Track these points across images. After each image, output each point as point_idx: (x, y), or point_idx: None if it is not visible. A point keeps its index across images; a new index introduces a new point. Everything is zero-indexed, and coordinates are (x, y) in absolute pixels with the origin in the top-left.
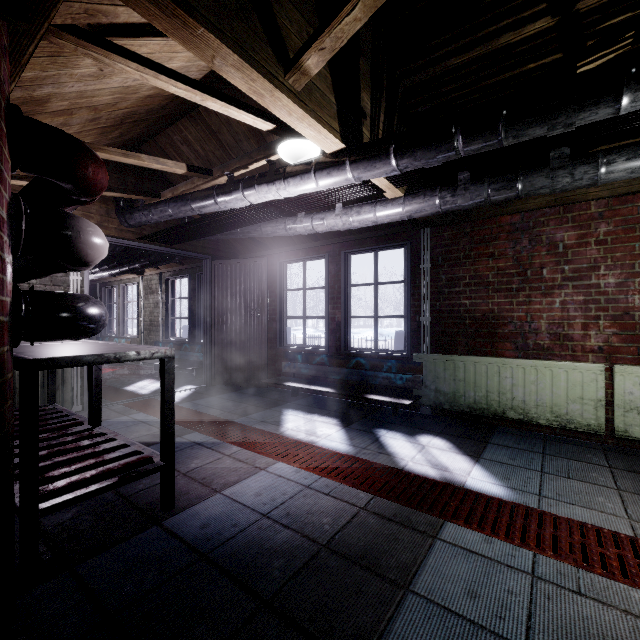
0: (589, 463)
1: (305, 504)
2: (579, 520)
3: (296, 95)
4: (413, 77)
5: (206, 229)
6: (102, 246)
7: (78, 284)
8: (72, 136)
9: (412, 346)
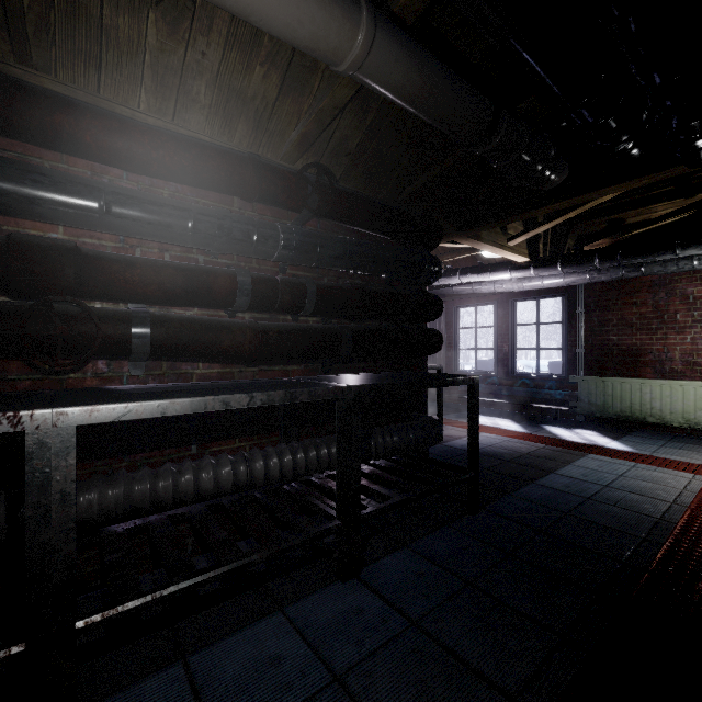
0: (701, 446)
1: (509, 445)
2: (672, 459)
3: (510, 248)
4: None
5: None
6: None
7: None
8: None
9: (569, 371)
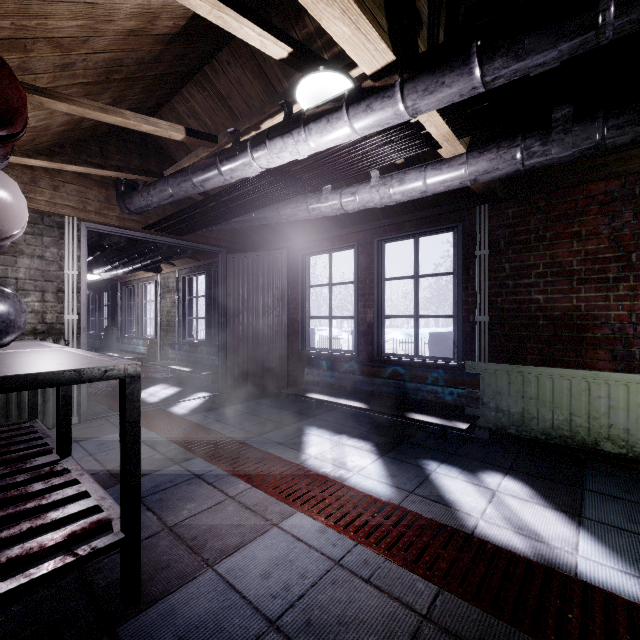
0: None
1: (335, 601)
2: None
3: None
4: None
5: (215, 214)
6: (1, 199)
7: (74, 280)
8: None
9: (464, 353)
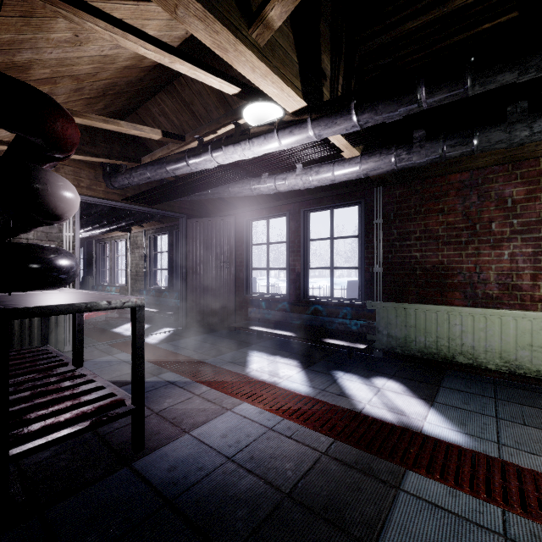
0: None
1: (268, 447)
2: None
3: (259, 50)
4: (369, 43)
5: (181, 190)
6: (72, 199)
7: (70, 239)
8: (39, 90)
9: (366, 295)
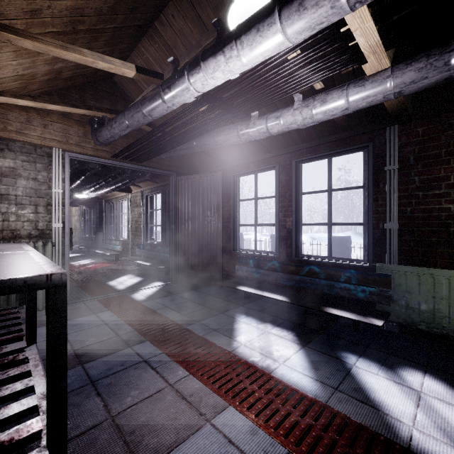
0: None
1: None
2: None
3: None
4: None
5: (164, 142)
6: None
7: (59, 196)
8: None
9: (374, 255)
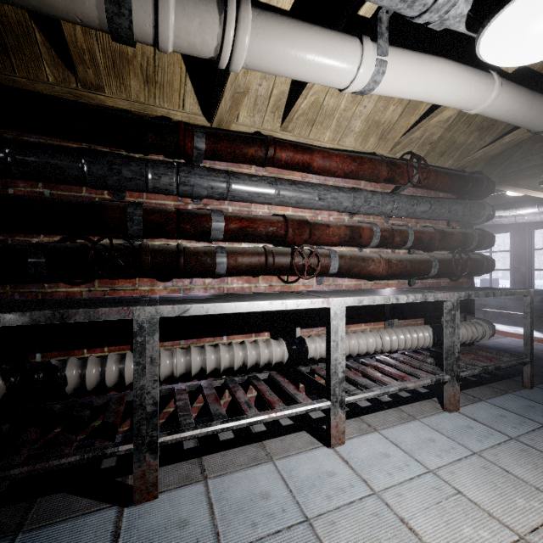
0: None
1: (538, 347)
2: None
3: (542, 189)
4: None
5: None
6: None
7: None
8: None
9: None
